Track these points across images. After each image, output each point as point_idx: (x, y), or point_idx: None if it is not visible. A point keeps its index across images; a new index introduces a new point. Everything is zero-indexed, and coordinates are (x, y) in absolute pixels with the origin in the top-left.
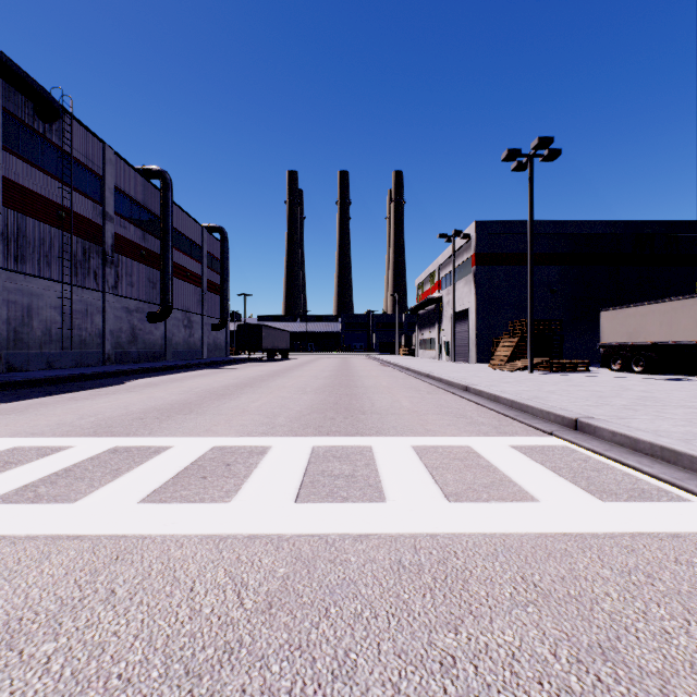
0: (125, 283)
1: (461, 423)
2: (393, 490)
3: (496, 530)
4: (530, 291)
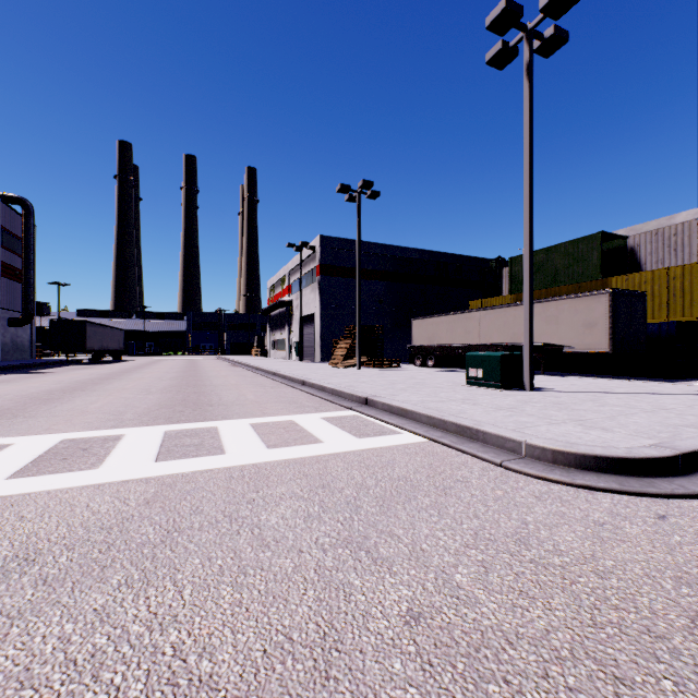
0: None
1: (292, 407)
2: (232, 448)
3: (293, 457)
4: (358, 302)
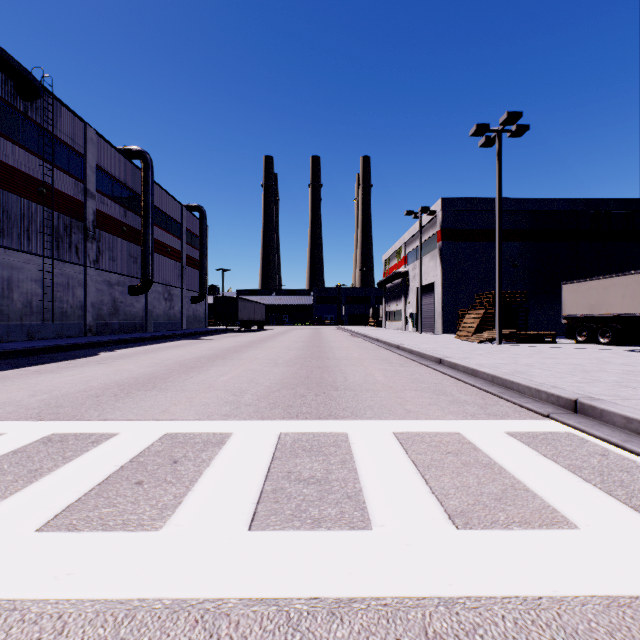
0: (107, 258)
1: (442, 401)
2: (379, 506)
3: (539, 591)
4: (499, 264)
